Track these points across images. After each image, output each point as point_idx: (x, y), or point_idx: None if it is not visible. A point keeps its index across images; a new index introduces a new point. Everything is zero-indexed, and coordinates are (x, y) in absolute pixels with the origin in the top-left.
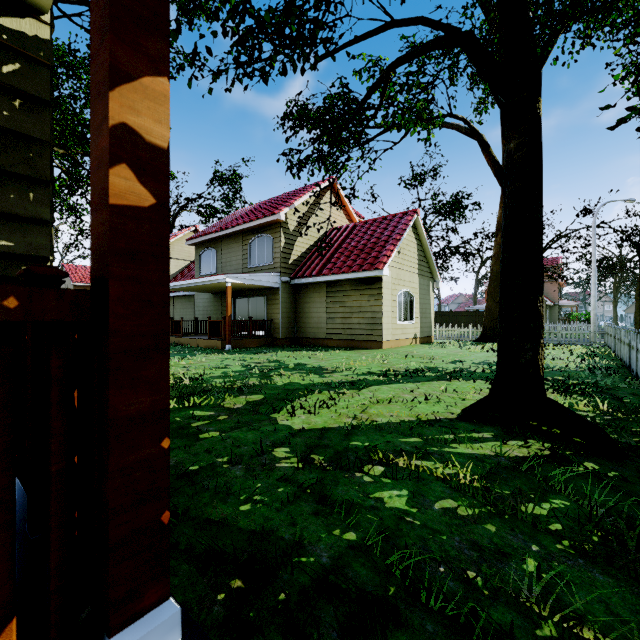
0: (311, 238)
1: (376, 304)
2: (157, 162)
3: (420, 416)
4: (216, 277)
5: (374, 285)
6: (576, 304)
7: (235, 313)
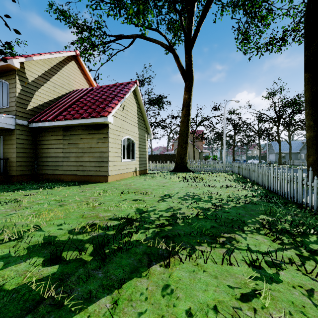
0: (54, 93)
1: (103, 146)
2: None
3: None
4: None
5: (101, 130)
6: (209, 152)
7: None
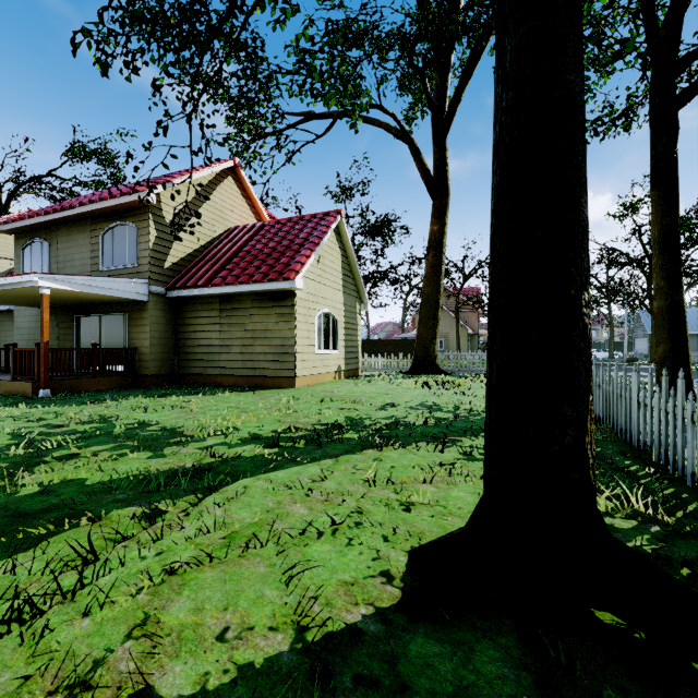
0: (201, 236)
1: (287, 327)
2: None
3: (306, 621)
4: (20, 278)
5: (284, 301)
6: None
7: (80, 338)
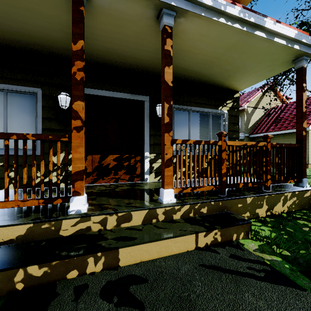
0: (259, 114)
1: None
2: (305, 129)
3: None
4: None
5: None
6: None
7: None
